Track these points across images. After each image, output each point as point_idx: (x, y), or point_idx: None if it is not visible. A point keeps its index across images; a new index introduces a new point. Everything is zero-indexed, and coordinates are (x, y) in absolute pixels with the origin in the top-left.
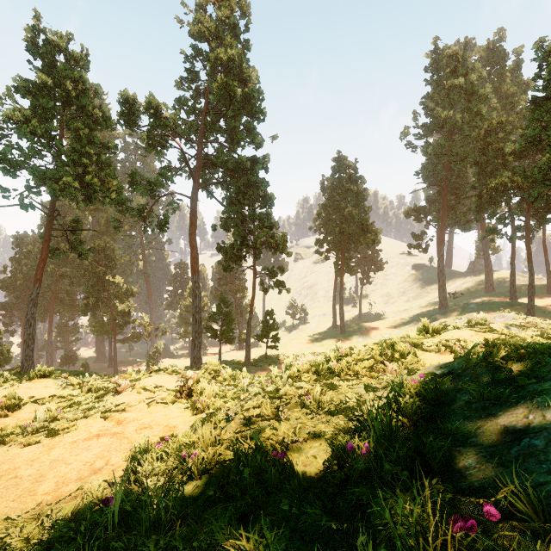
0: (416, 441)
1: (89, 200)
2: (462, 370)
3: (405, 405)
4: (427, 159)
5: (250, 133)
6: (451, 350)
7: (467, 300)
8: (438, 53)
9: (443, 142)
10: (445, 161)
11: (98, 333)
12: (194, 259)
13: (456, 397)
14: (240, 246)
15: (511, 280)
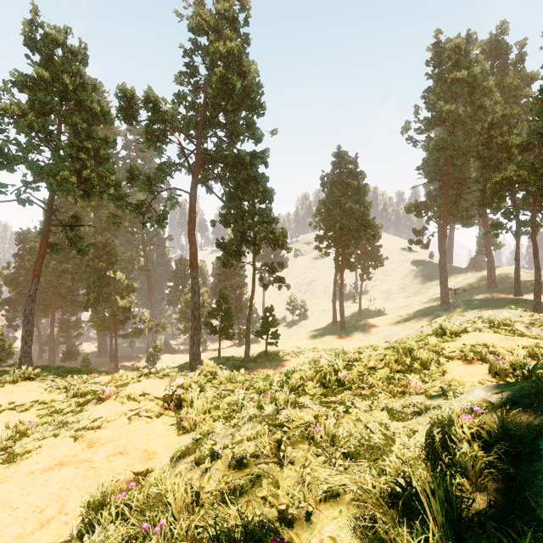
0: (501, 536)
1: (87, 195)
2: (538, 404)
3: (461, 458)
4: (428, 154)
5: (250, 128)
6: (481, 359)
7: (469, 297)
8: (440, 47)
9: (446, 136)
10: (447, 155)
11: (99, 329)
12: (193, 255)
13: (538, 447)
14: (239, 242)
15: (516, 276)
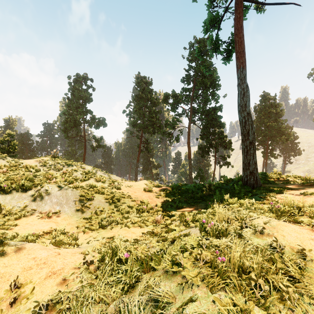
0: None
1: (154, 133)
2: None
3: None
4: None
5: (213, 96)
6: None
7: None
8: None
9: None
10: None
11: None
12: (189, 153)
13: None
14: (209, 147)
15: None
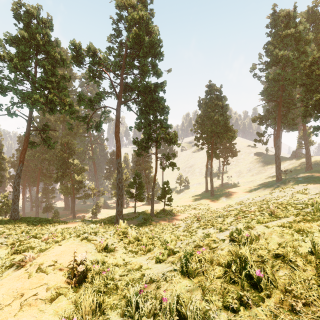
0: None
1: (51, 110)
2: None
3: None
4: (268, 84)
5: (154, 68)
6: None
7: (294, 175)
8: (275, 15)
9: (280, 71)
10: (280, 84)
11: (64, 193)
12: (118, 148)
13: None
14: (147, 140)
15: None
